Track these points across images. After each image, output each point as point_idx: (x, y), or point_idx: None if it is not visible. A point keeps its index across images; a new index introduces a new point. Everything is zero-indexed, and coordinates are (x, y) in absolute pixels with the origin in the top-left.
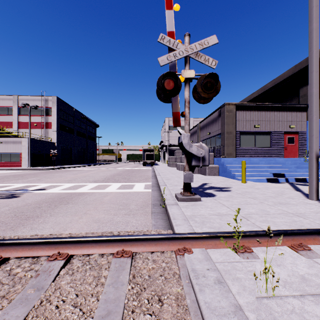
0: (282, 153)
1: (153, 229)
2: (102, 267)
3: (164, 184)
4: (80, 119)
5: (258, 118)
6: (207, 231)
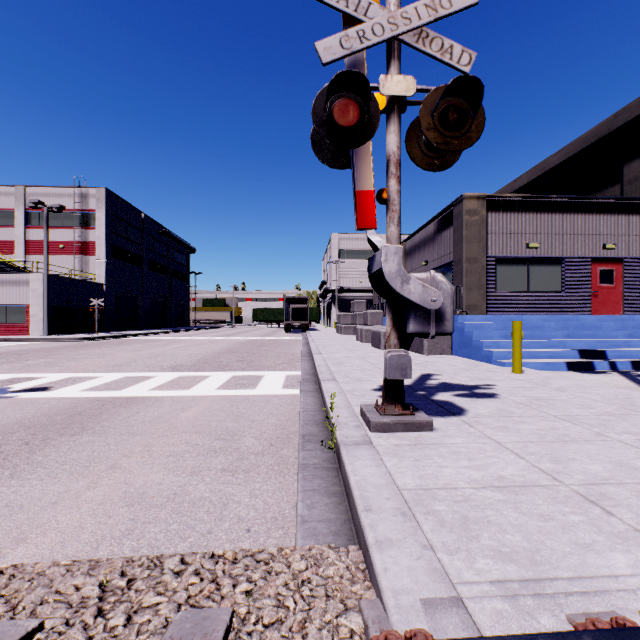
0: (588, 304)
1: (299, 544)
2: None
3: (331, 377)
4: (157, 237)
5: (536, 229)
6: (496, 580)
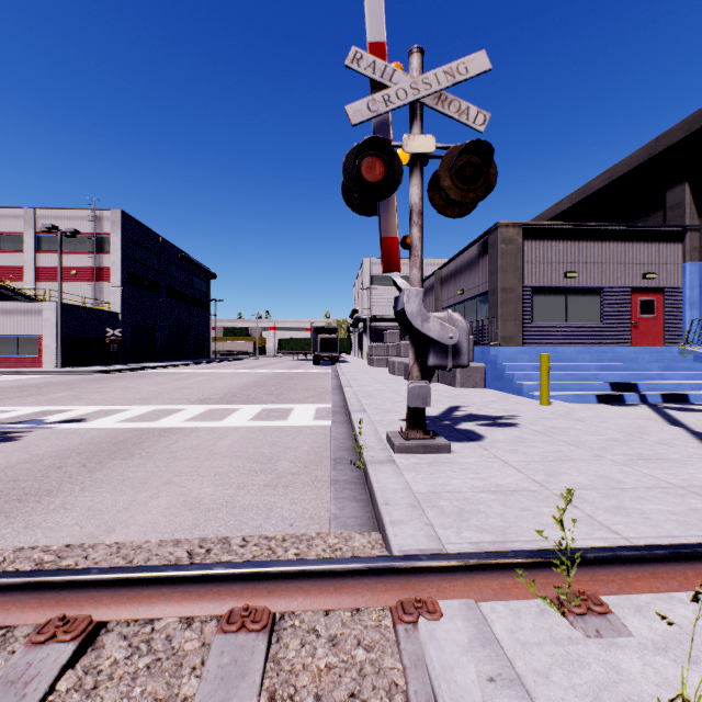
0: (628, 336)
1: (332, 531)
2: (184, 664)
3: (361, 409)
4: (175, 261)
5: (574, 258)
6: (473, 542)
